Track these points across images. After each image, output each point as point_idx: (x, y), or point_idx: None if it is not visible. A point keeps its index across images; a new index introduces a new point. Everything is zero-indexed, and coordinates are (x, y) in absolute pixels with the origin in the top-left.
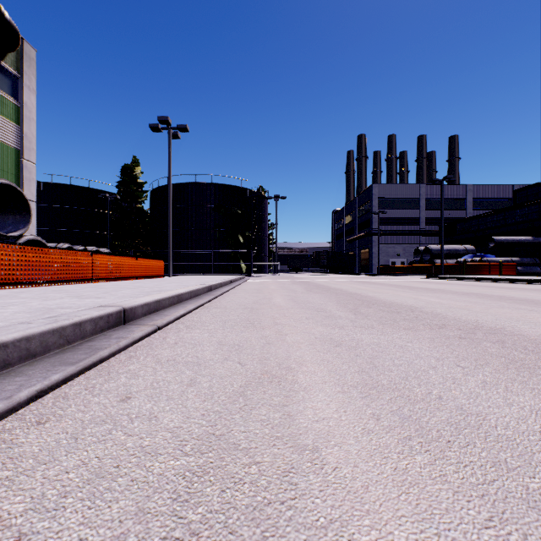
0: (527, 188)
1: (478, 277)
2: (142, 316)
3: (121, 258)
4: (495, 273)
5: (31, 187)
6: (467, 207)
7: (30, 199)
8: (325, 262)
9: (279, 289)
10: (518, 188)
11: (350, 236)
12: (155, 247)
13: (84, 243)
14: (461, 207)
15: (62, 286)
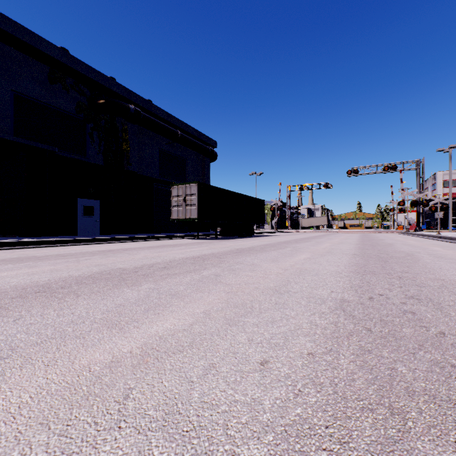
0: None
1: None
2: None
3: None
4: None
5: None
6: None
7: None
8: None
9: None
10: None
11: None
12: None
13: None
14: None
15: None
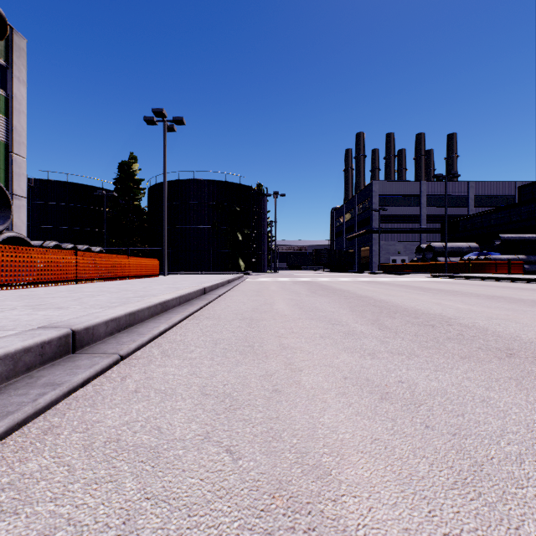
0: (532, 184)
1: (488, 276)
2: (106, 336)
3: (110, 256)
4: (502, 271)
5: (21, 182)
6: (469, 204)
7: (19, 194)
8: (324, 260)
9: (280, 291)
10: (523, 185)
11: (349, 233)
12: (152, 245)
13: (80, 241)
14: (462, 204)
15: (37, 289)
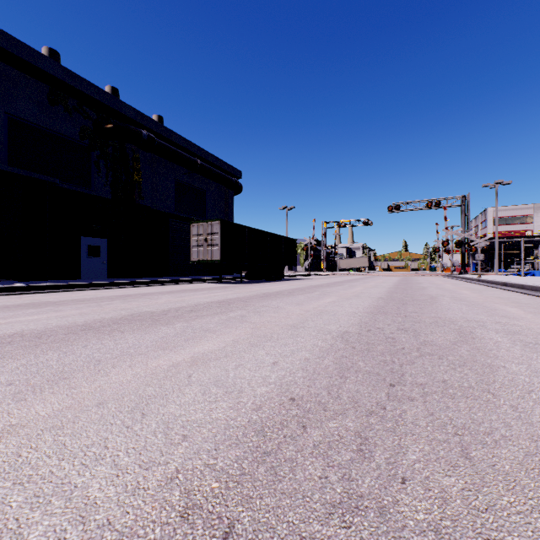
0: None
1: None
2: None
3: None
4: None
5: None
6: None
7: None
8: None
9: None
10: None
11: None
12: None
13: None
14: None
15: None
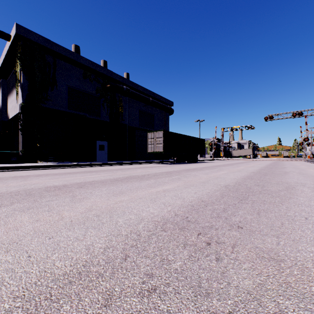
0: None
1: None
2: None
3: None
4: None
5: None
6: None
7: None
8: None
9: None
10: None
11: None
12: None
13: None
14: None
15: None
